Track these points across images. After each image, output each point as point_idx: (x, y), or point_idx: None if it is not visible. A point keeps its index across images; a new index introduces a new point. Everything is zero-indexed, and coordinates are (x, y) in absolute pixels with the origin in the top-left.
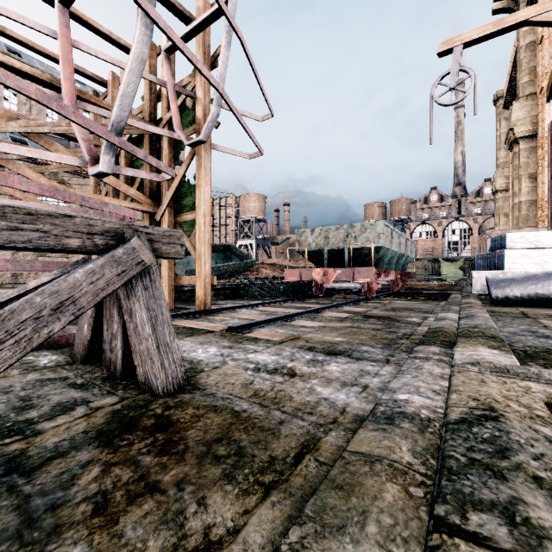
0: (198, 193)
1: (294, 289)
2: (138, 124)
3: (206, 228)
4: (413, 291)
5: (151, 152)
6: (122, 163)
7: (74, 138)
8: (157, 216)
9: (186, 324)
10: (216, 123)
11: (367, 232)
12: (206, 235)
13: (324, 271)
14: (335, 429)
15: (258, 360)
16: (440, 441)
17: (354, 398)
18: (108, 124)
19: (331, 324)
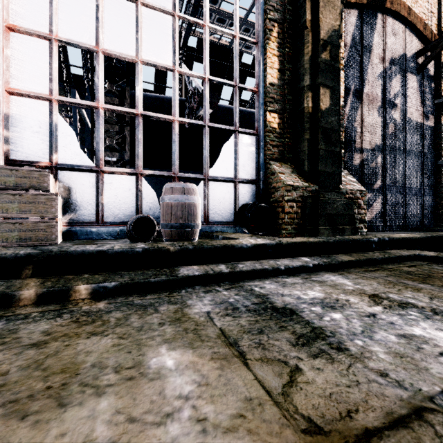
0: None
1: None
2: None
3: None
4: None
5: None
6: None
7: None
8: None
9: None
10: None
11: None
12: None
13: None
14: (352, 271)
15: None
16: (334, 241)
17: (325, 276)
18: None
19: None
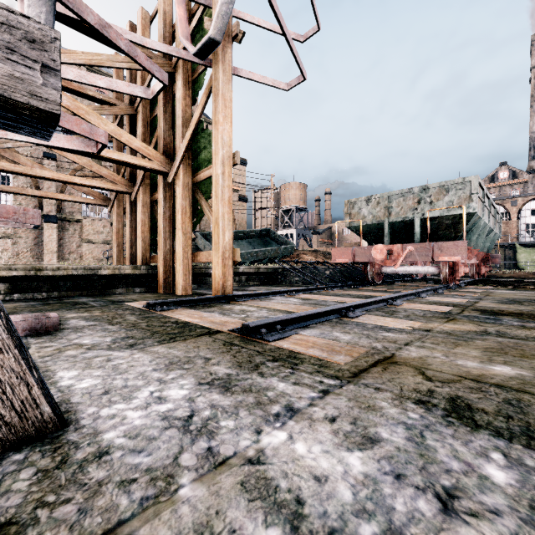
0: (215, 133)
1: (343, 274)
2: (131, 36)
3: (225, 182)
4: (503, 280)
5: (165, 99)
6: (139, 123)
7: (83, 94)
8: (169, 177)
9: (183, 316)
10: (239, 35)
11: (451, 194)
12: (225, 190)
13: (387, 248)
14: None
15: (297, 485)
16: None
17: None
18: (104, 54)
19: (436, 325)
